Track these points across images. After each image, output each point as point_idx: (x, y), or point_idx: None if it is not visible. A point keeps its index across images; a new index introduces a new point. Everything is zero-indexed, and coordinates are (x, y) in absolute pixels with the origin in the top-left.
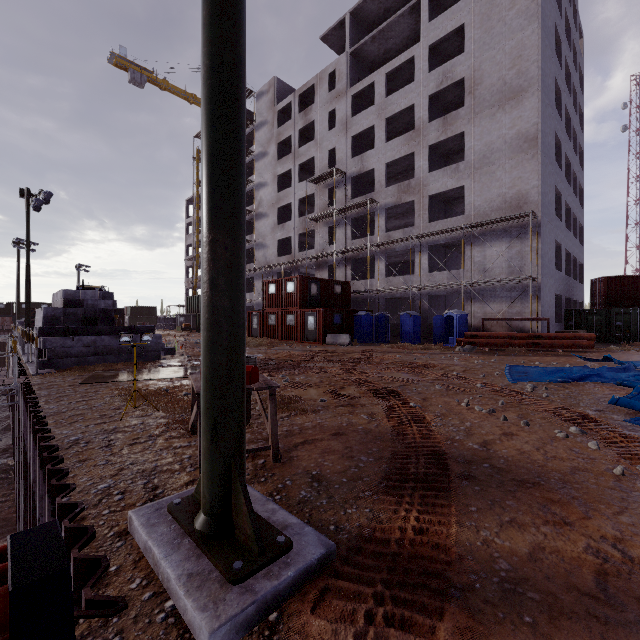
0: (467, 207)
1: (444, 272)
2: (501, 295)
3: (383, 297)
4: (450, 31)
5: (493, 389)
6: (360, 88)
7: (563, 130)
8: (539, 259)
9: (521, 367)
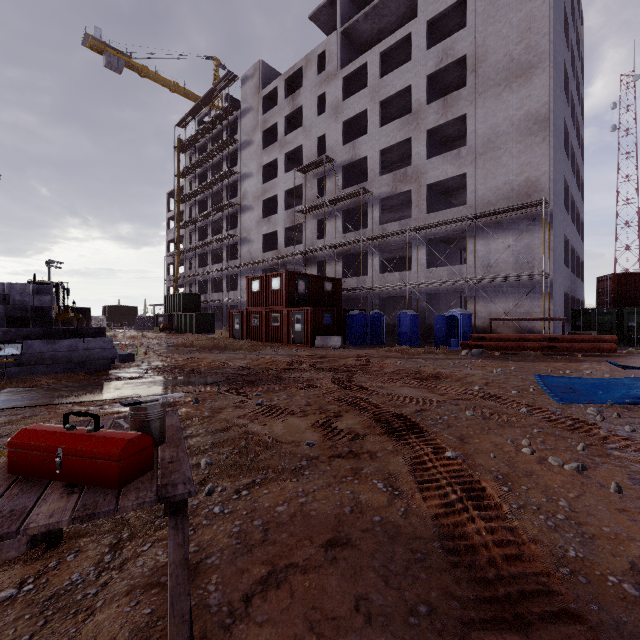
0: (470, 196)
1: (444, 268)
2: (508, 293)
3: (377, 295)
4: (451, 4)
5: (547, 417)
6: (352, 69)
7: (569, 116)
8: (550, 253)
9: (554, 378)
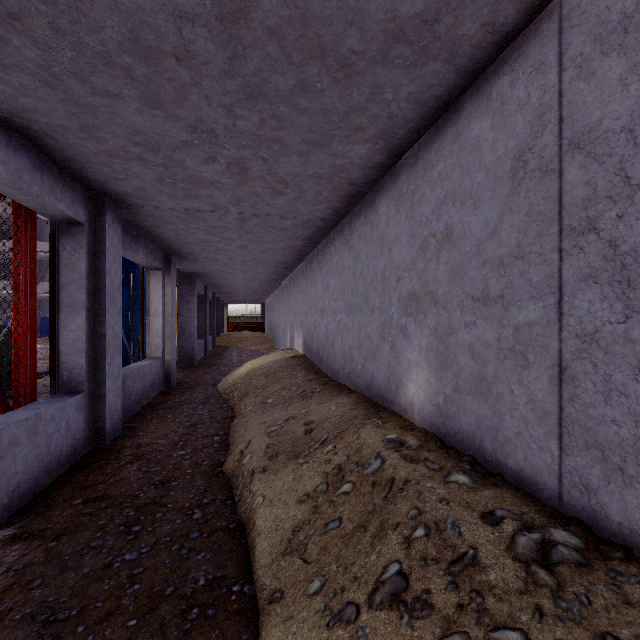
0: None
1: None
2: None
3: None
4: None
5: None
6: None
7: None
8: None
9: None
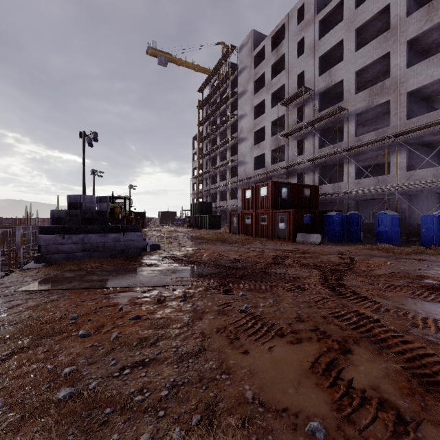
0: None
1: (429, 169)
2: None
3: (352, 198)
4: None
5: None
6: (328, 10)
7: None
8: None
9: None
